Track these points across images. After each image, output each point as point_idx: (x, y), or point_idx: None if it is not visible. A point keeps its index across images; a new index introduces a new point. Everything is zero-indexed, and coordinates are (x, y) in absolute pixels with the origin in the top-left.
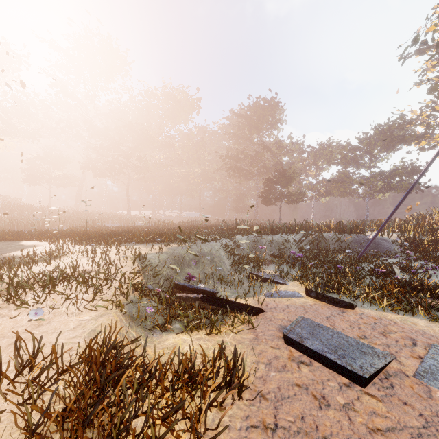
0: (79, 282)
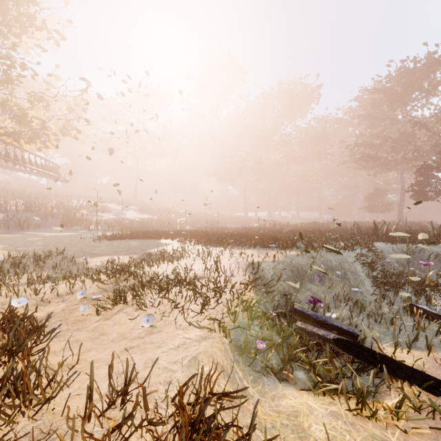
0: (190, 290)
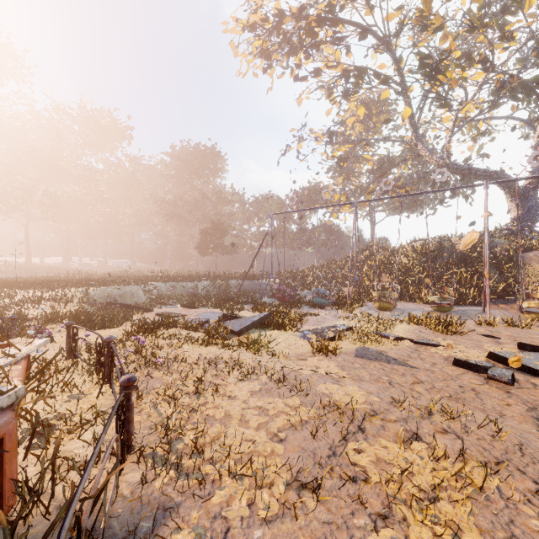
0: (54, 301)
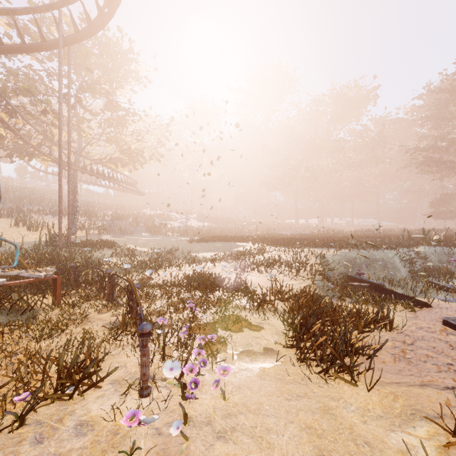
0: (286, 266)
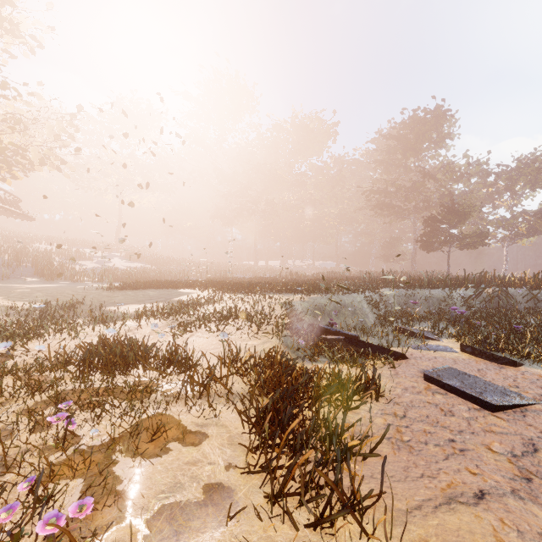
0: (244, 319)
